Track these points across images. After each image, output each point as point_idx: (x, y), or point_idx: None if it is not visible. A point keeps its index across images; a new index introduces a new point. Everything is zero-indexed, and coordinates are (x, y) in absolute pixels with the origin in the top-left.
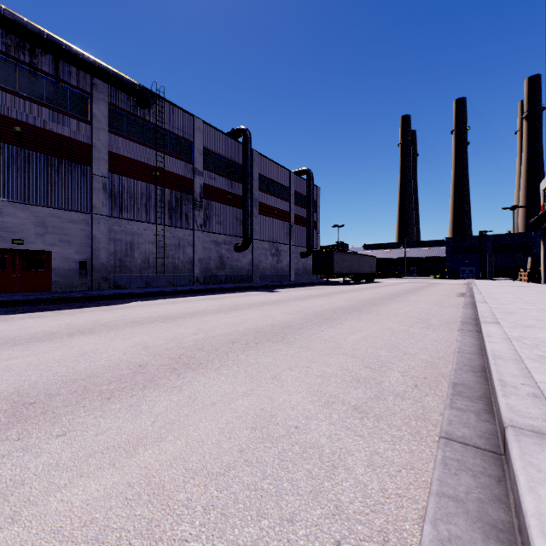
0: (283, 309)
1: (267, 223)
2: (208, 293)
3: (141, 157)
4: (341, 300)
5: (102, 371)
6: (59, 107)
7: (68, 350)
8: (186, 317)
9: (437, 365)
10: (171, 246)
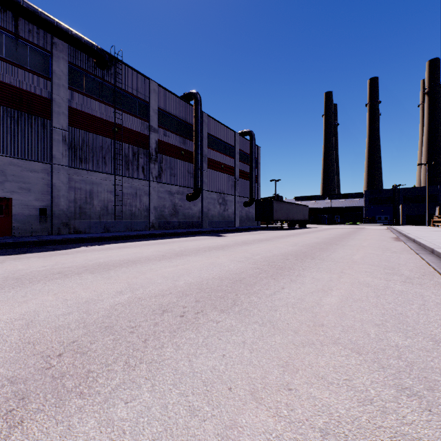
0: (231, 255)
1: (215, 177)
2: (160, 237)
3: (100, 113)
4: (287, 245)
5: None
6: (19, 62)
7: None
8: (123, 266)
9: None
10: (128, 195)
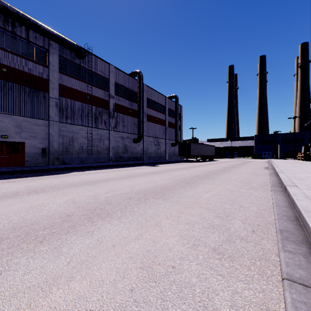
0: (161, 176)
1: (152, 126)
2: (117, 167)
3: (78, 87)
4: (196, 171)
5: (42, 219)
6: (29, 57)
7: (24, 204)
8: (102, 182)
9: (264, 215)
10: (95, 139)
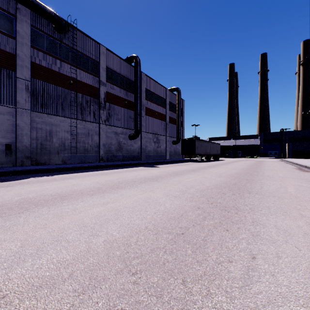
0: (165, 187)
1: (151, 121)
2: (106, 168)
3: (58, 68)
4: (213, 176)
5: None
6: None
7: None
8: (46, 204)
9: None
10: (82, 134)
